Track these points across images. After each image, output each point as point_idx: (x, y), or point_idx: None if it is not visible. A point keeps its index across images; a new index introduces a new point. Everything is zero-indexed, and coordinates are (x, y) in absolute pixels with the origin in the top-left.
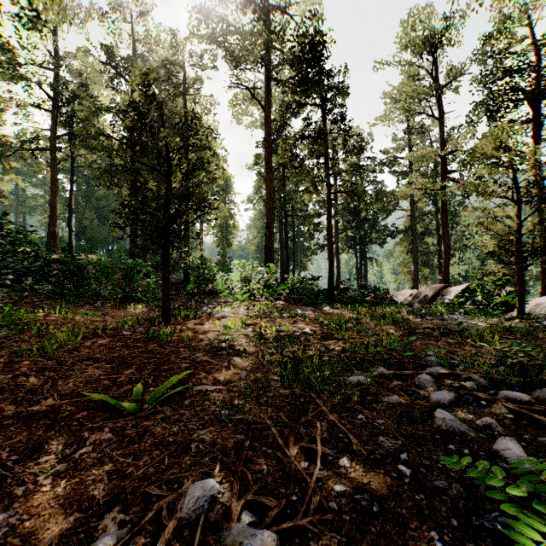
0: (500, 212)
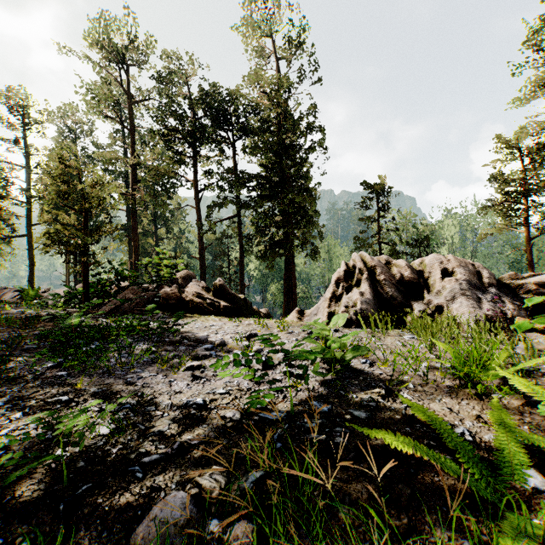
0: (65, 218)
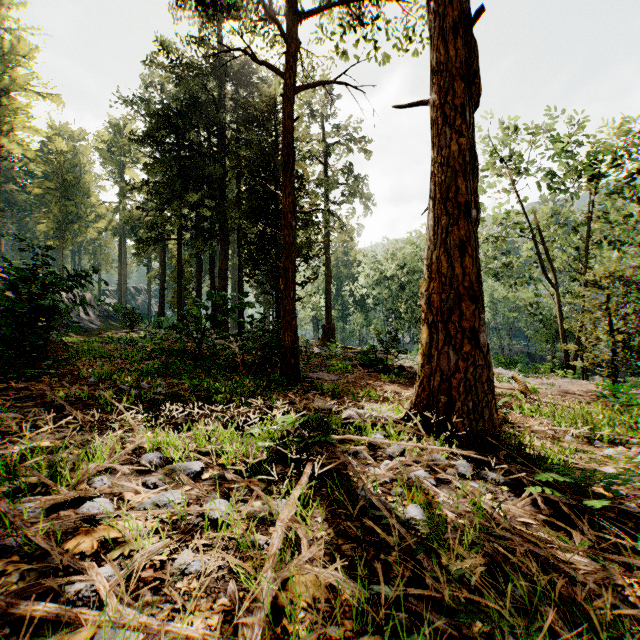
0: None
